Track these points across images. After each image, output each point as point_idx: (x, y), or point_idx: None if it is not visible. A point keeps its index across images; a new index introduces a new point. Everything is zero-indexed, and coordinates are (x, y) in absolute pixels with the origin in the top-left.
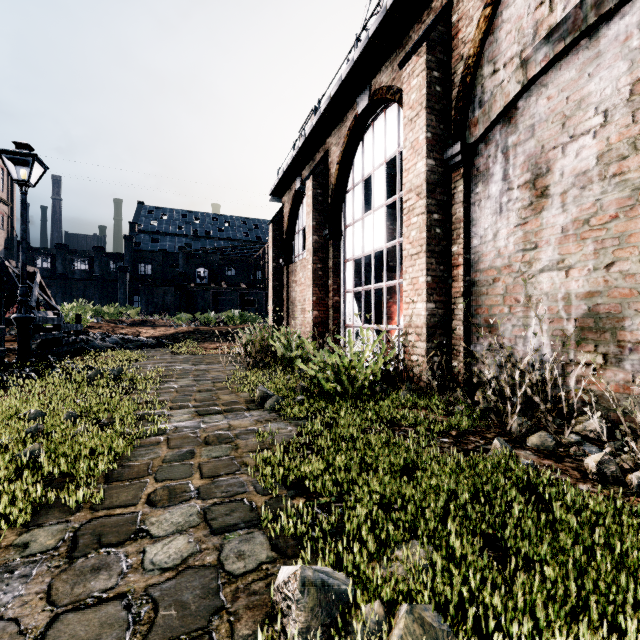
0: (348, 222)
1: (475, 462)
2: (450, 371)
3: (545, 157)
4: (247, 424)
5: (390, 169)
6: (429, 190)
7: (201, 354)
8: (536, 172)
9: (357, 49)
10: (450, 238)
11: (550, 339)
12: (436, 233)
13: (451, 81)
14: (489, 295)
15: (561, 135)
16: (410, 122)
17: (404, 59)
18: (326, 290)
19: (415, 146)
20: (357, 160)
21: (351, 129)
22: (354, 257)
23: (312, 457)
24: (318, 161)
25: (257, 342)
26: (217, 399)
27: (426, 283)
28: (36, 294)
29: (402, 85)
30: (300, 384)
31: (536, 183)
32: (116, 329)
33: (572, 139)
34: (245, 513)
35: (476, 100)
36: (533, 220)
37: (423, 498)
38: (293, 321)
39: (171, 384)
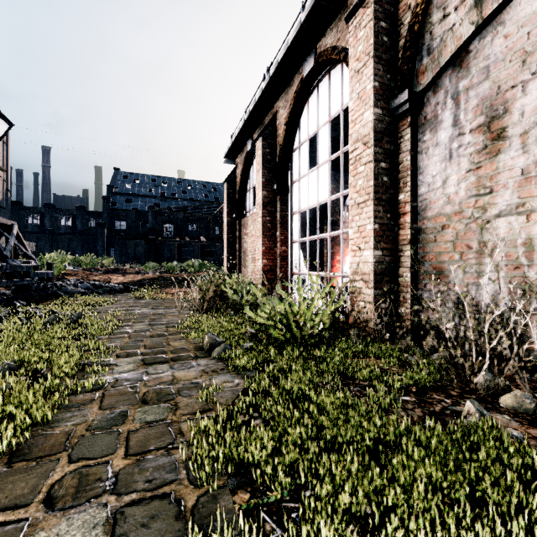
0: (294, 178)
1: (456, 437)
2: (396, 317)
3: (502, 98)
4: (192, 376)
5: (331, 132)
6: (376, 139)
7: (162, 298)
8: (491, 114)
9: (304, 12)
10: (396, 186)
11: (508, 286)
12: (383, 181)
13: (397, 32)
14: (438, 242)
15: (521, 73)
16: (357, 73)
17: (351, 12)
18: (274, 240)
19: (362, 96)
20: (303, 121)
21: (297, 91)
22: (300, 210)
23: (259, 422)
24: (267, 123)
25: (211, 288)
26: (167, 345)
27: (374, 230)
28: (12, 244)
29: (347, 44)
30: (249, 330)
31: (491, 126)
32: (90, 276)
33: (534, 76)
34: (168, 522)
35: (424, 48)
36: (488, 164)
37: (405, 500)
38: (245, 269)
39: (126, 329)
